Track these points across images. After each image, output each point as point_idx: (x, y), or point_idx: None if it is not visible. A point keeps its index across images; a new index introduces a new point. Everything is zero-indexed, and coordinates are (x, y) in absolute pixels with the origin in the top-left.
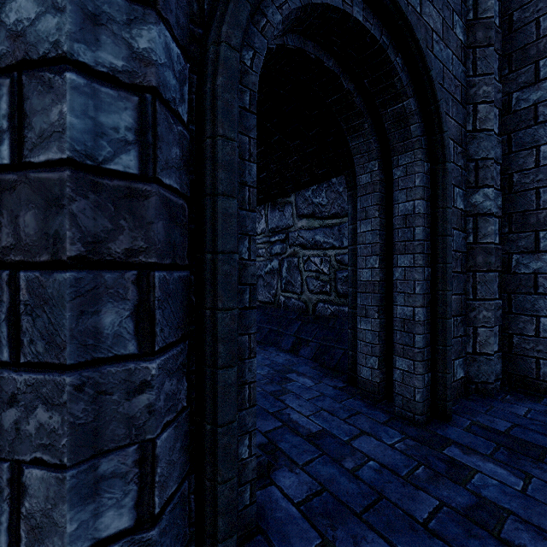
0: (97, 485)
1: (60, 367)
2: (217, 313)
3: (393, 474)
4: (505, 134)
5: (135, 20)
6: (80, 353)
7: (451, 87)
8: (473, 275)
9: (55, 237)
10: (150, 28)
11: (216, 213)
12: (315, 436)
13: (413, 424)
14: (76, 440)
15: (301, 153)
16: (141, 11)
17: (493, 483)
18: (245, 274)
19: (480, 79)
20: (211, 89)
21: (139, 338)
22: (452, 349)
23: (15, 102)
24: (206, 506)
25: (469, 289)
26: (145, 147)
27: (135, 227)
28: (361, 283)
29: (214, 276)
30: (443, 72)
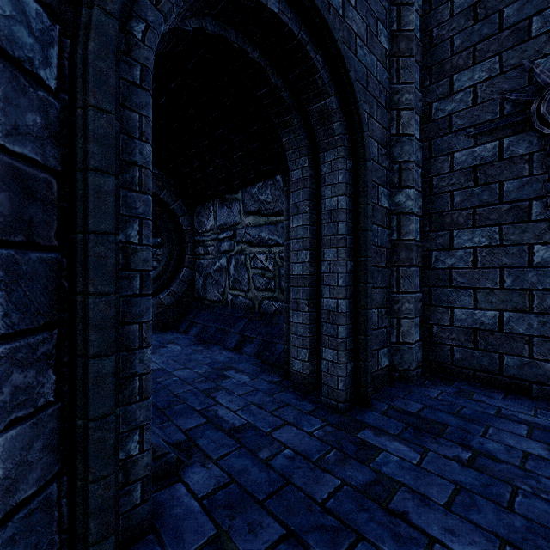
0: None
1: None
2: (88, 298)
3: (305, 460)
4: (427, 141)
5: None
6: None
7: (376, 91)
8: (397, 270)
9: None
10: None
11: (88, 189)
12: (238, 430)
13: (336, 412)
14: None
15: (245, 148)
16: None
17: (394, 459)
18: (135, 259)
19: (403, 87)
20: (83, 55)
21: None
22: (377, 339)
23: None
24: (77, 509)
25: (394, 283)
26: None
27: None
28: (294, 277)
29: (86, 258)
30: (367, 76)
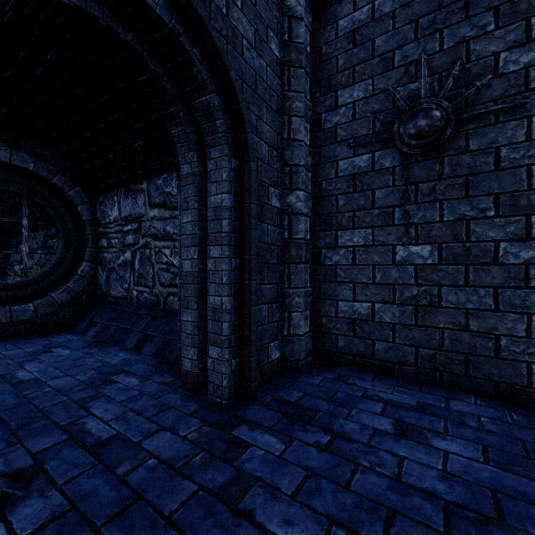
0: None
1: None
2: None
3: (167, 469)
4: (317, 147)
5: None
6: None
7: (266, 95)
8: (288, 266)
9: None
10: None
11: None
12: (103, 443)
13: (219, 409)
14: None
15: (146, 137)
16: None
17: (260, 454)
18: None
19: (294, 95)
20: None
21: None
22: (267, 333)
23: None
24: None
25: (285, 279)
26: None
27: None
28: (184, 274)
29: None
30: (255, 79)
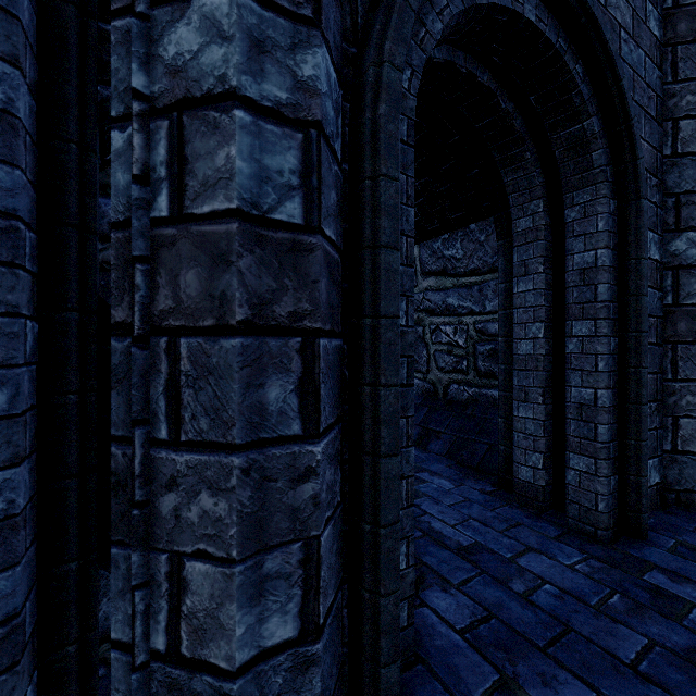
0: (262, 585)
1: (227, 447)
2: (379, 390)
3: (579, 602)
4: None
5: (299, 43)
6: (247, 432)
7: (644, 99)
8: (672, 348)
9: (222, 298)
10: (315, 52)
11: (378, 269)
12: (468, 550)
13: (595, 541)
14: (243, 531)
15: (429, 193)
16: (305, 33)
17: None
18: (402, 344)
19: (683, 87)
20: (371, 119)
21: (304, 416)
22: None
23: (175, 146)
24: (364, 622)
25: (667, 366)
26: (310, 192)
27: (299, 287)
28: (519, 358)
29: (374, 345)
30: (633, 80)
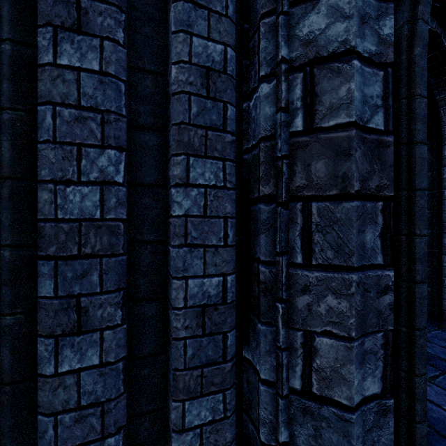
0: (363, 356)
1: (347, 269)
2: (414, 238)
3: None
4: None
5: (381, 14)
6: (358, 260)
7: None
8: None
9: (343, 177)
10: (390, 18)
11: (413, 158)
12: None
13: None
14: (357, 321)
15: None
16: (385, 7)
17: None
18: None
19: None
20: (406, 59)
21: (384, 252)
22: None
23: (307, 87)
24: (400, 392)
25: None
26: (387, 109)
27: (381, 169)
28: None
29: (409, 209)
30: None
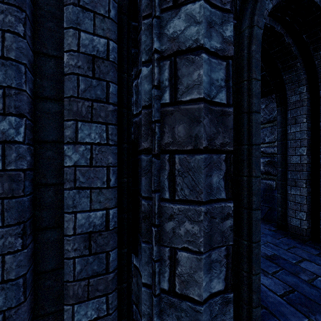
0: (211, 264)
1: (198, 203)
2: (252, 178)
3: None
4: None
5: (224, 21)
6: (206, 196)
7: None
8: None
9: (196, 137)
10: (231, 24)
11: (251, 122)
12: (271, 257)
13: None
14: (205, 240)
15: None
16: (227, 16)
17: None
18: None
19: None
20: (247, 53)
21: (226, 190)
22: None
23: (172, 72)
24: (243, 286)
25: None
26: (229, 88)
27: (224, 131)
28: (291, 164)
29: (248, 158)
30: None
